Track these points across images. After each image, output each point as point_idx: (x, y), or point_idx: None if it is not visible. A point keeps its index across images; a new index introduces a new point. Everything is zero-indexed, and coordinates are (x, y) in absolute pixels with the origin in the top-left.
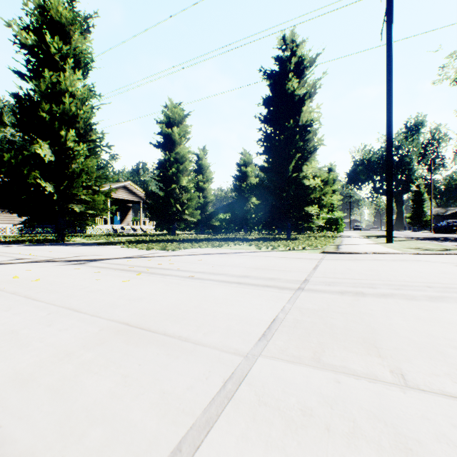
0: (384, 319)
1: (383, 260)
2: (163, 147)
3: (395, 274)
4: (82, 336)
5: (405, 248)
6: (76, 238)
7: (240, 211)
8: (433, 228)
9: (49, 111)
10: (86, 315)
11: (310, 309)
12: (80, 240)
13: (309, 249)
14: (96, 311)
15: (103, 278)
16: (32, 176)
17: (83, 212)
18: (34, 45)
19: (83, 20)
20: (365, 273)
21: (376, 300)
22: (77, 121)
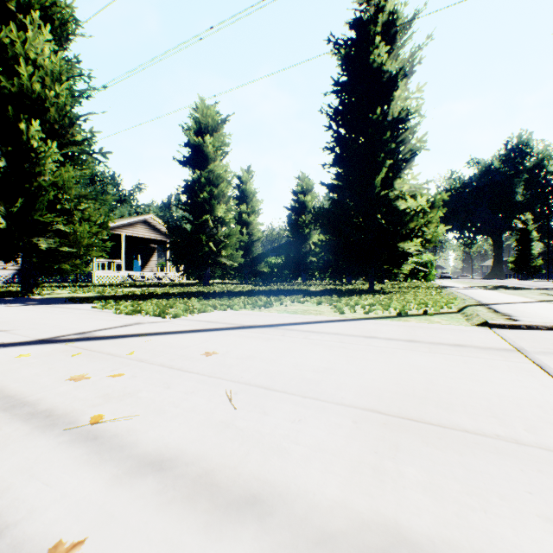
0: None
1: None
2: (191, 164)
3: None
4: None
5: None
6: (61, 290)
7: (296, 253)
8: None
9: None
10: None
11: None
12: (57, 294)
13: (435, 313)
14: None
15: None
16: None
17: (58, 250)
18: None
19: None
20: None
21: None
22: (47, 108)
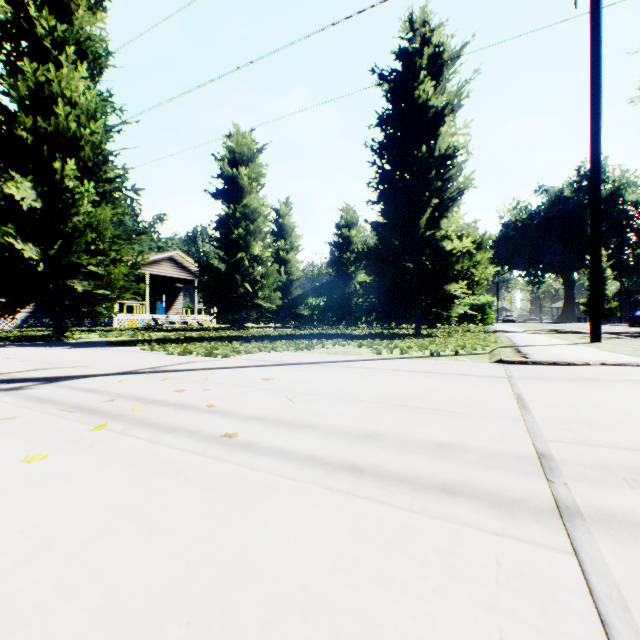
0: None
1: None
2: (224, 197)
3: None
4: None
5: None
6: (88, 334)
7: (340, 293)
8: (628, 320)
9: (33, 129)
10: None
11: None
12: (89, 338)
13: (466, 354)
14: None
15: None
16: (1, 233)
17: (92, 292)
18: (9, 21)
19: None
20: None
21: None
22: (81, 146)
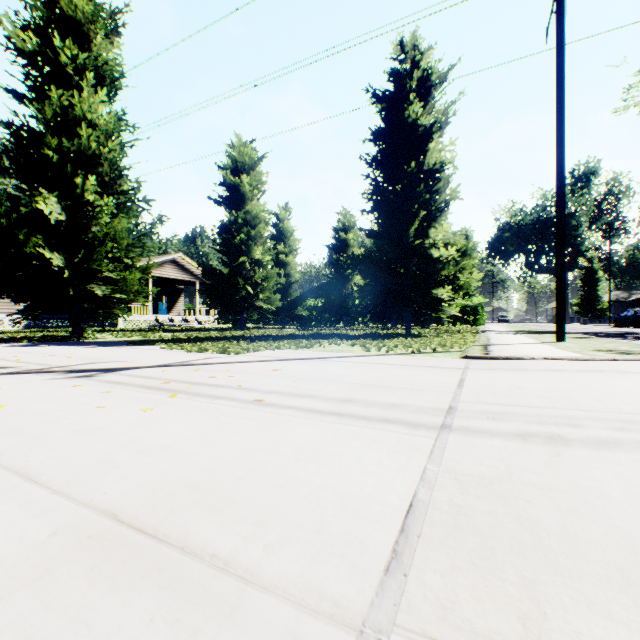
0: (636, 507)
1: (564, 370)
2: (227, 203)
3: (600, 397)
4: (4, 555)
5: (589, 350)
6: (101, 335)
7: (337, 295)
8: (614, 320)
9: (58, 148)
10: (43, 490)
11: (477, 476)
12: (105, 338)
13: (442, 352)
14: (67, 480)
15: (112, 403)
16: (32, 244)
17: (109, 296)
18: (36, 51)
19: (108, 16)
20: (547, 394)
21: (594, 454)
22: (100, 163)
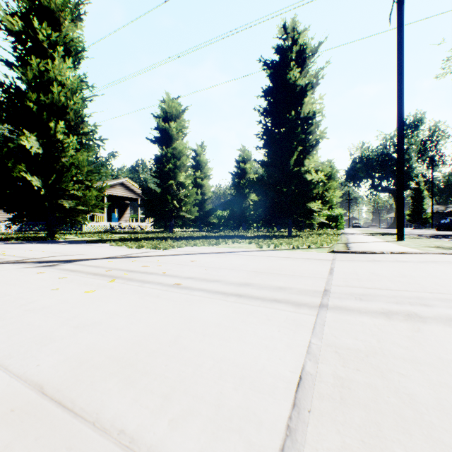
0: None
1: (408, 261)
2: (160, 142)
3: (440, 282)
4: None
5: (423, 246)
6: (69, 236)
7: (238, 208)
8: (436, 226)
9: (37, 101)
10: None
11: (354, 350)
12: (71, 238)
13: (315, 248)
14: (9, 353)
15: (64, 286)
16: (17, 170)
17: (74, 208)
18: (21, 31)
19: (74, 6)
20: (399, 280)
21: (449, 330)
22: (67, 112)
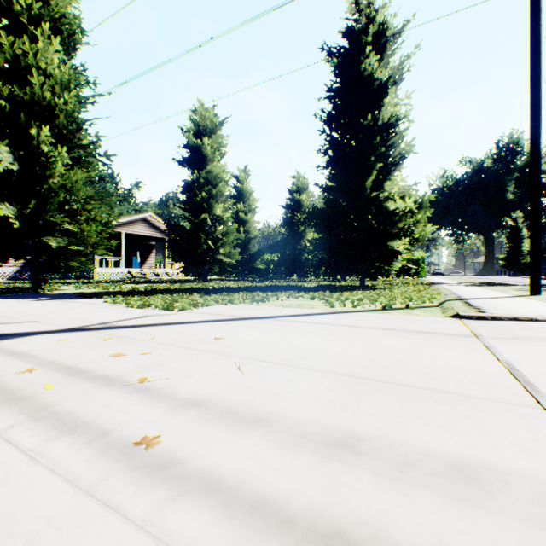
0: None
1: None
2: (190, 164)
3: None
4: None
5: None
6: (67, 286)
7: (292, 250)
8: (545, 273)
9: (11, 98)
10: None
11: None
12: (65, 290)
13: (416, 307)
14: None
15: None
16: None
17: (67, 248)
18: None
19: None
20: None
21: None
22: (56, 115)
